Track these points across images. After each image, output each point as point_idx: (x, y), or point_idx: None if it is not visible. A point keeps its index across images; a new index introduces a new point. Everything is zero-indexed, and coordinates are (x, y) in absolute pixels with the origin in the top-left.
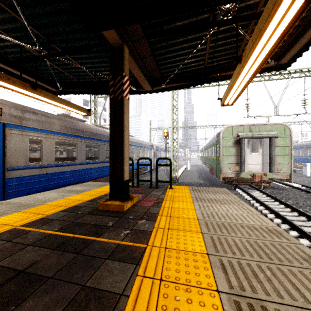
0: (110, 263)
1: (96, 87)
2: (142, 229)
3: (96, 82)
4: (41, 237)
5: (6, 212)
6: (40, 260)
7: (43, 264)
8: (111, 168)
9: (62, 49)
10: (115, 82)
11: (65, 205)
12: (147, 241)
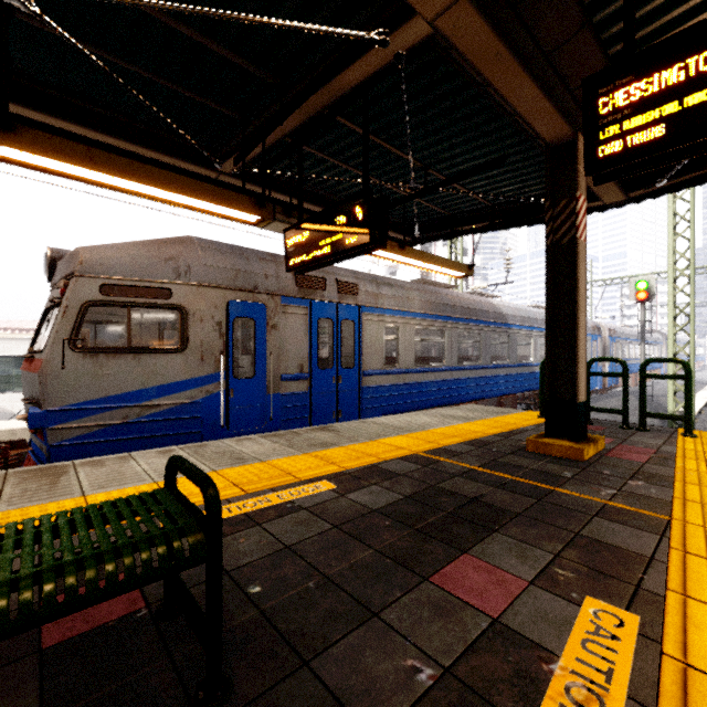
0: (604, 522)
1: (485, 219)
2: (645, 494)
3: (485, 210)
4: (462, 470)
5: (384, 434)
6: (487, 494)
7: (494, 498)
8: (547, 377)
9: (439, 171)
10: (554, 213)
11: (460, 436)
12: (667, 513)
